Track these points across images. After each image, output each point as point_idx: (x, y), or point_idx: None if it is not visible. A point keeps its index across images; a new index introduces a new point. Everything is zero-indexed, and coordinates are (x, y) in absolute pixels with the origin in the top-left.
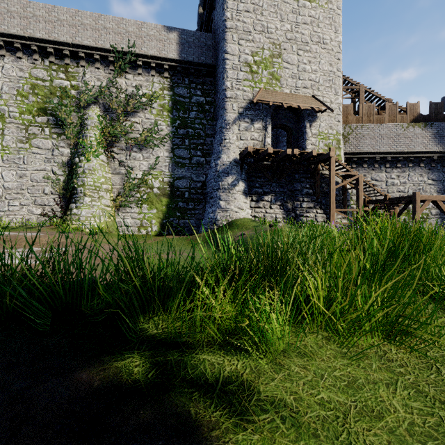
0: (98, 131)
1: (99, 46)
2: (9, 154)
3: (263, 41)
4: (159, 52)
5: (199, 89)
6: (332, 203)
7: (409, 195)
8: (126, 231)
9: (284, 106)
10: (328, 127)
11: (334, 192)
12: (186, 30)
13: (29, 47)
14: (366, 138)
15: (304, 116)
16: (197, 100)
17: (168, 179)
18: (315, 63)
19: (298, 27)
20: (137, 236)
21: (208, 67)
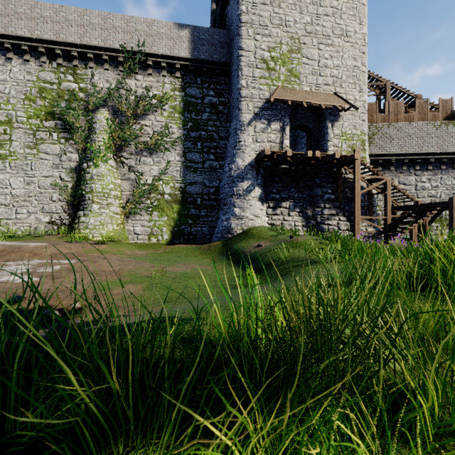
0: (107, 135)
1: (107, 47)
2: (16, 160)
3: (281, 35)
4: (170, 51)
5: (212, 89)
6: (357, 210)
7: (442, 200)
8: (135, 240)
9: (303, 105)
10: (352, 127)
11: (359, 198)
12: (198, 27)
13: (37, 49)
14: (393, 138)
15: (326, 115)
16: (210, 101)
17: (180, 185)
18: (337, 58)
19: (319, 19)
20: (147, 244)
21: (221, 66)
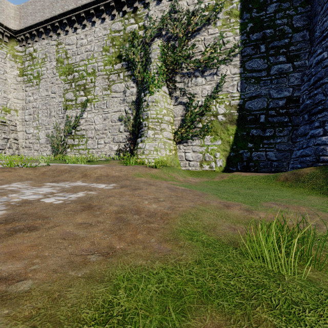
0: (160, 62)
1: None
2: (98, 101)
3: None
4: None
5: None
6: None
7: None
8: (187, 166)
9: None
10: None
11: None
12: None
13: (110, 7)
14: None
15: None
16: None
17: (236, 102)
18: None
19: None
20: (199, 171)
21: None
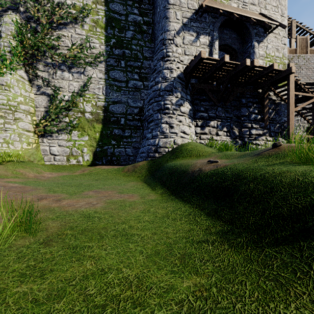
0: (15, 41)
1: None
2: None
3: None
4: None
5: (136, 7)
6: (291, 127)
7: None
8: (52, 161)
9: (235, 16)
10: (275, 49)
11: (293, 115)
12: None
13: None
14: (303, 69)
15: (252, 34)
16: (134, 19)
17: (102, 103)
18: None
19: None
20: (64, 166)
21: None
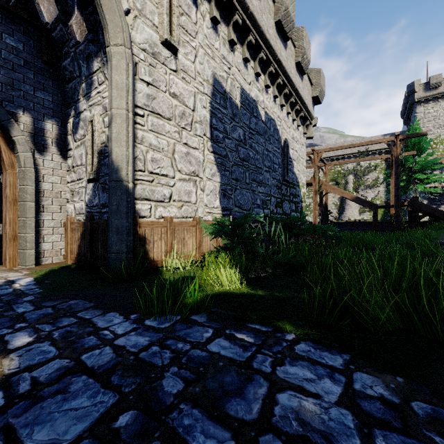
0: (352, 184)
1: (353, 153)
2: None
3: (440, 132)
4: (380, 147)
5: None
6: None
7: None
8: None
9: None
10: None
11: None
12: (394, 133)
13: (327, 159)
14: None
15: None
16: None
17: (384, 200)
18: None
19: None
20: None
21: None
